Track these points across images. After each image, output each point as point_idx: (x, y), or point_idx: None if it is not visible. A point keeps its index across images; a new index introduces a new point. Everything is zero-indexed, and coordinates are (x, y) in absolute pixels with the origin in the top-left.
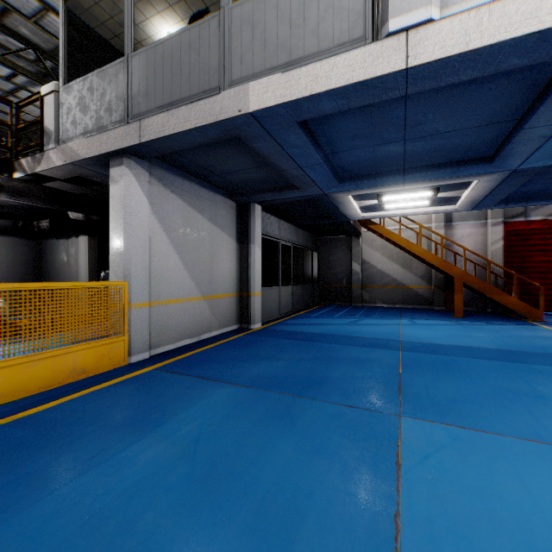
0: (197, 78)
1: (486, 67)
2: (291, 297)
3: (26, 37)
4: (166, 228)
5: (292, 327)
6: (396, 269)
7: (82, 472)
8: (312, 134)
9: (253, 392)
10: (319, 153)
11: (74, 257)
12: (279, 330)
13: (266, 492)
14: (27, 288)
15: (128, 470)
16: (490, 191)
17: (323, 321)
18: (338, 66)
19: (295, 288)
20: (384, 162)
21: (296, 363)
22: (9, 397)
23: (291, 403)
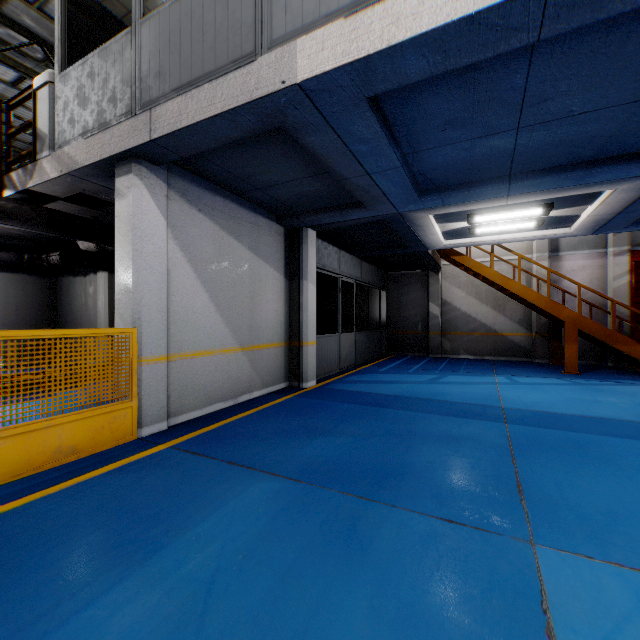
0: (225, 42)
1: None
2: (353, 346)
3: (30, 30)
4: (192, 257)
5: (356, 386)
6: (485, 312)
7: None
8: (386, 122)
9: (302, 490)
10: (395, 150)
11: (93, 298)
12: (338, 390)
13: None
14: None
15: None
16: (625, 206)
17: (394, 377)
18: None
19: (358, 335)
20: (483, 165)
21: (363, 441)
22: None
23: (359, 512)
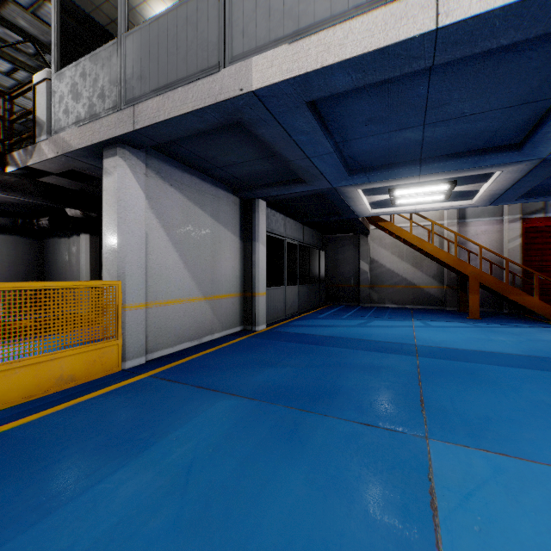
0: (195, 56)
1: (533, 26)
2: (297, 297)
3: (24, 29)
4: (165, 224)
5: (299, 329)
6: (406, 268)
7: (48, 511)
8: (322, 119)
9: (256, 406)
10: (329, 140)
11: (75, 256)
12: (284, 332)
13: (271, 547)
14: (6, 288)
15: (103, 510)
16: (512, 184)
17: (330, 322)
18: (354, 32)
19: (301, 288)
20: (399, 151)
21: (303, 370)
22: None
23: (300, 419)
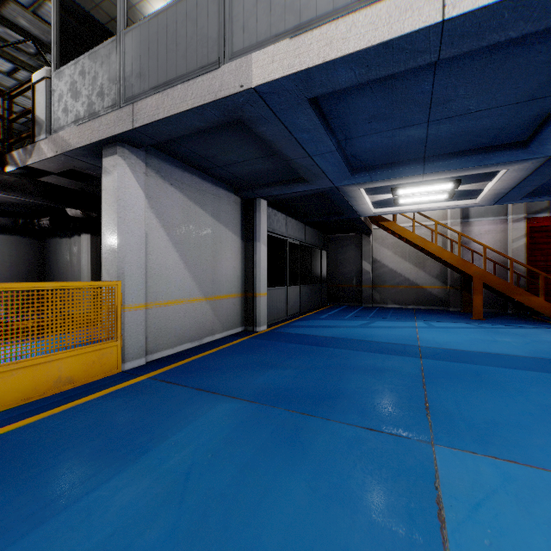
0: (195, 52)
1: (543, 18)
2: (298, 297)
3: (25, 29)
4: (165, 223)
5: (300, 329)
6: (408, 268)
7: (40, 521)
8: (324, 116)
9: (256, 409)
10: (331, 138)
11: (77, 256)
12: (286, 333)
13: None
14: (3, 289)
15: (97, 519)
16: (518, 183)
17: (332, 323)
18: (357, 26)
19: (303, 288)
20: (402, 150)
21: (305, 372)
22: None
23: (301, 423)
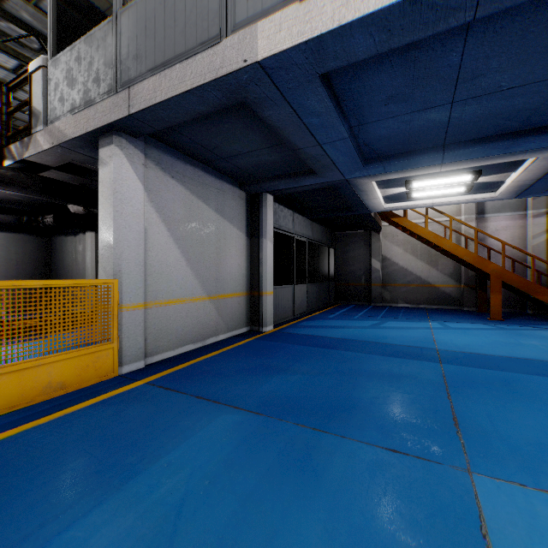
0: (194, 27)
1: None
2: (305, 296)
3: (28, 23)
4: (165, 218)
5: (308, 330)
6: (420, 266)
7: None
8: (336, 98)
9: (262, 422)
10: (343, 123)
11: (82, 254)
12: (293, 334)
13: None
14: None
15: None
16: (545, 173)
17: (341, 323)
18: None
19: (310, 287)
20: (420, 136)
21: (315, 378)
22: None
23: (313, 442)
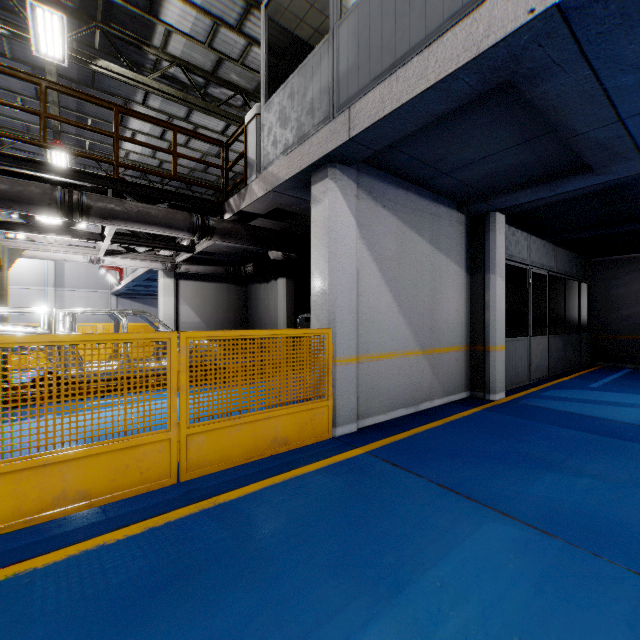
0: (439, 1)
1: None
2: (545, 353)
3: (234, 83)
4: (377, 256)
5: (564, 404)
6: None
7: None
8: None
9: (562, 551)
10: None
11: (273, 301)
12: (541, 408)
13: None
14: (229, 337)
15: None
16: None
17: (621, 398)
18: None
19: (552, 339)
20: None
21: (624, 490)
22: (213, 466)
23: None
